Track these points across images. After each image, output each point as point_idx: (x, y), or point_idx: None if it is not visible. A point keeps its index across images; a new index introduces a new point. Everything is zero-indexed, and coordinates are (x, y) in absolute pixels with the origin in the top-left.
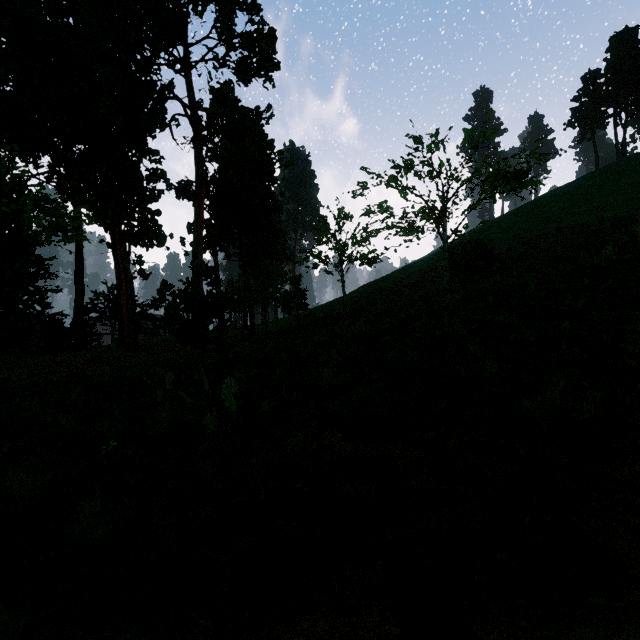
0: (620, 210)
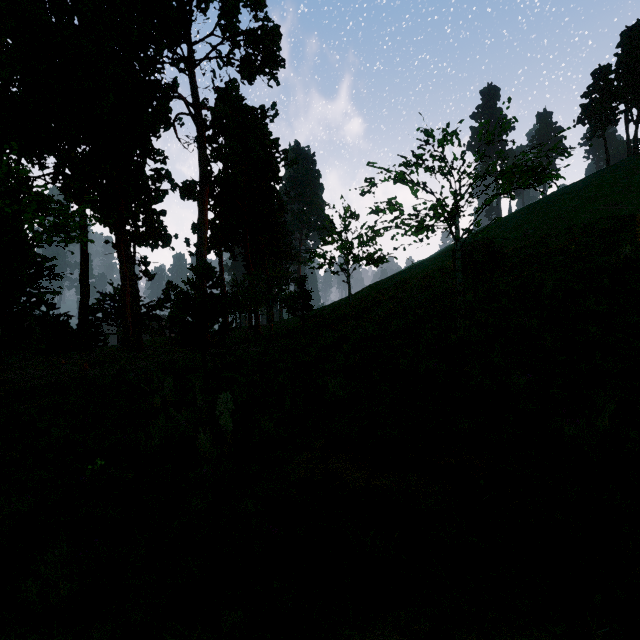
0: (634, 208)
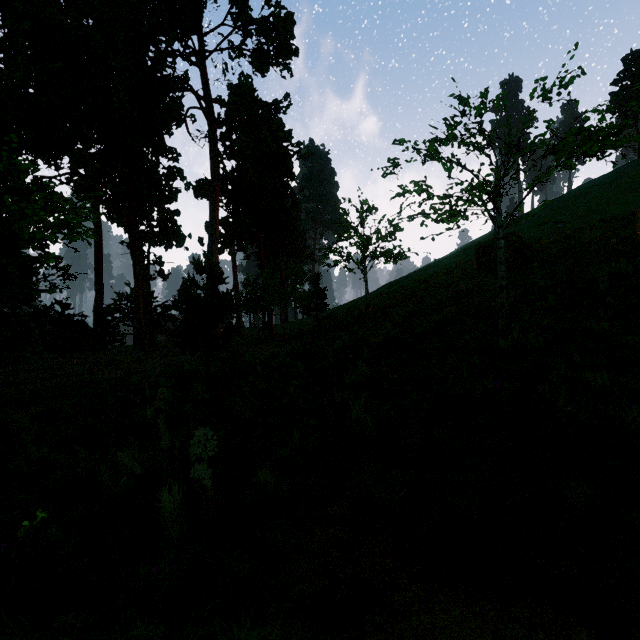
0: None
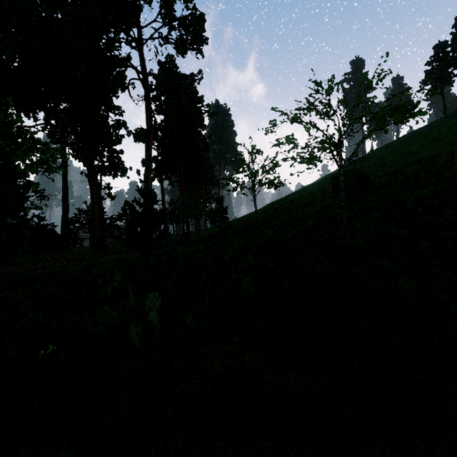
0: None
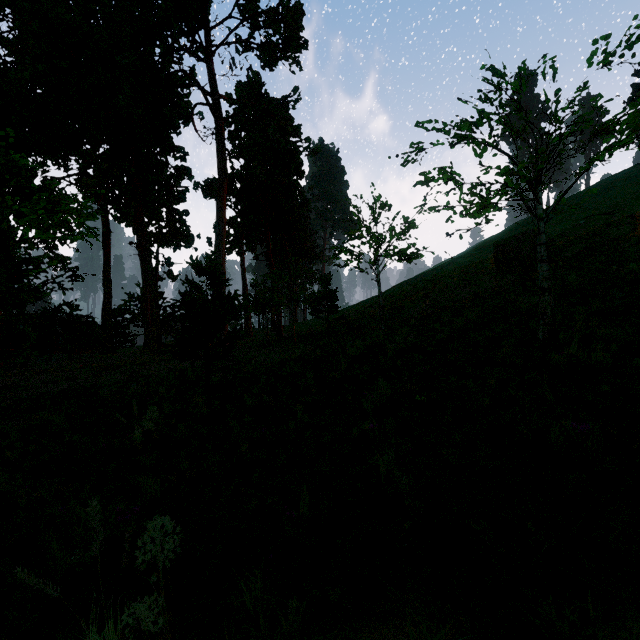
0: None
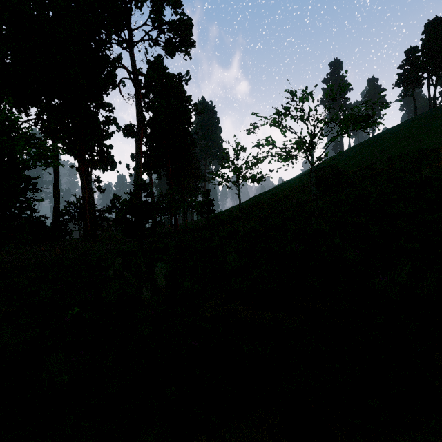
0: (433, 144)
